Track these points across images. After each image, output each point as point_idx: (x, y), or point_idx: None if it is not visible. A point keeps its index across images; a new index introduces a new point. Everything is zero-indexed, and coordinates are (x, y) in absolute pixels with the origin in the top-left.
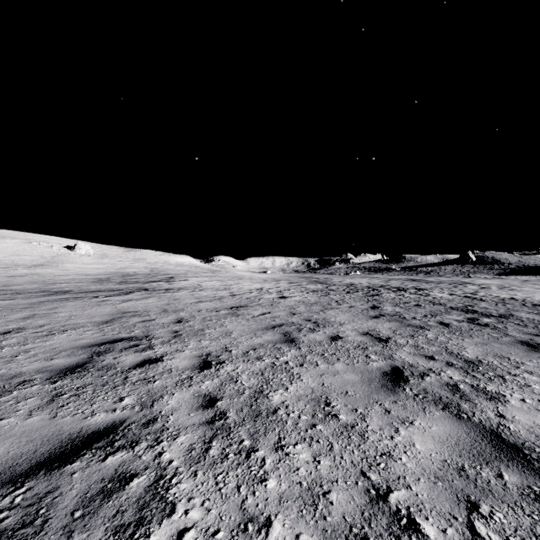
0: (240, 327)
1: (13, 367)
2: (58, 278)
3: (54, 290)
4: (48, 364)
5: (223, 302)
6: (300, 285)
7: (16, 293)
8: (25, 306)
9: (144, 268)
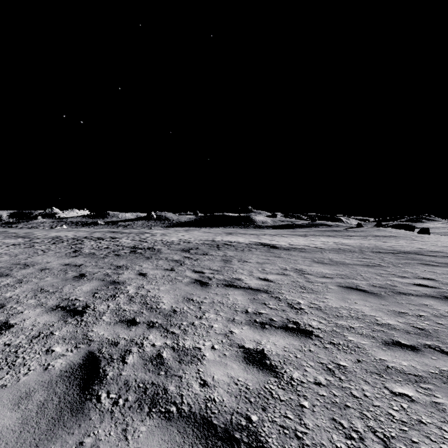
0: None
1: None
2: None
3: None
4: None
5: None
6: None
7: None
8: None
9: None
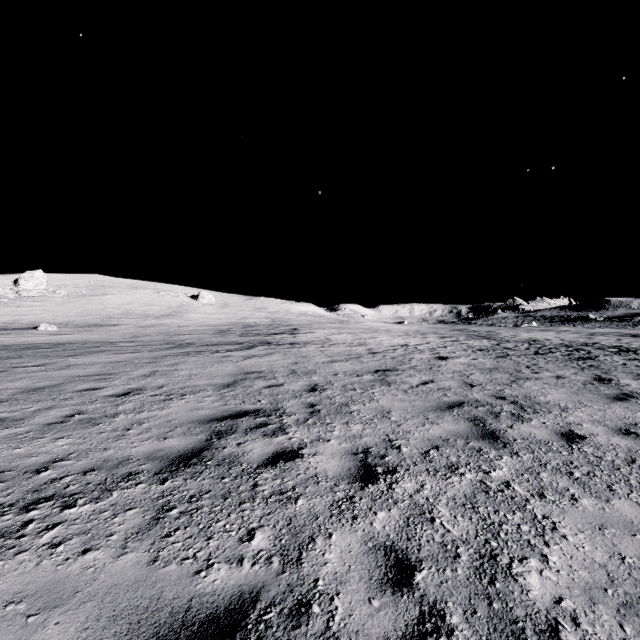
0: (398, 404)
1: (121, 447)
2: (182, 329)
3: (177, 342)
4: (160, 447)
5: (362, 362)
6: (458, 341)
7: (143, 345)
8: (149, 361)
9: (265, 318)
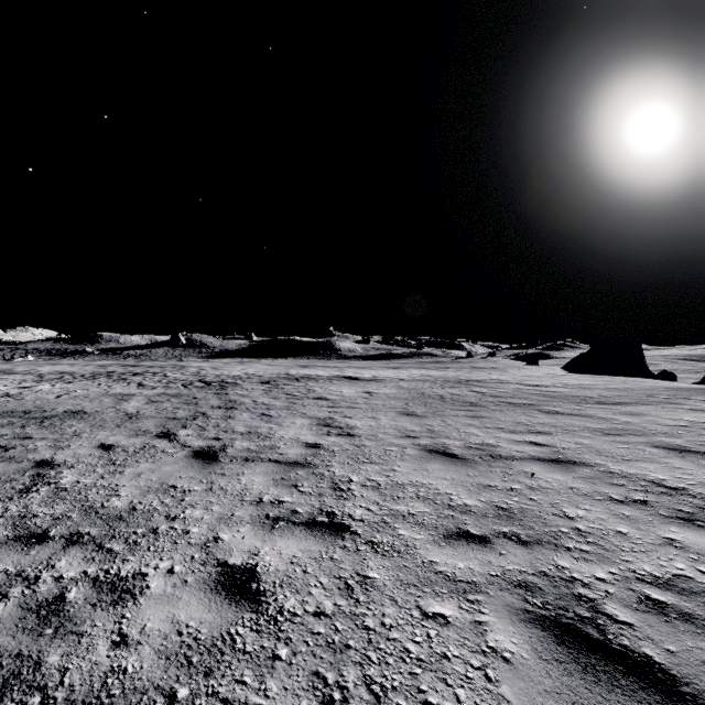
0: (72, 401)
1: None
2: None
3: None
4: (6, 421)
5: None
6: None
7: None
8: None
9: None
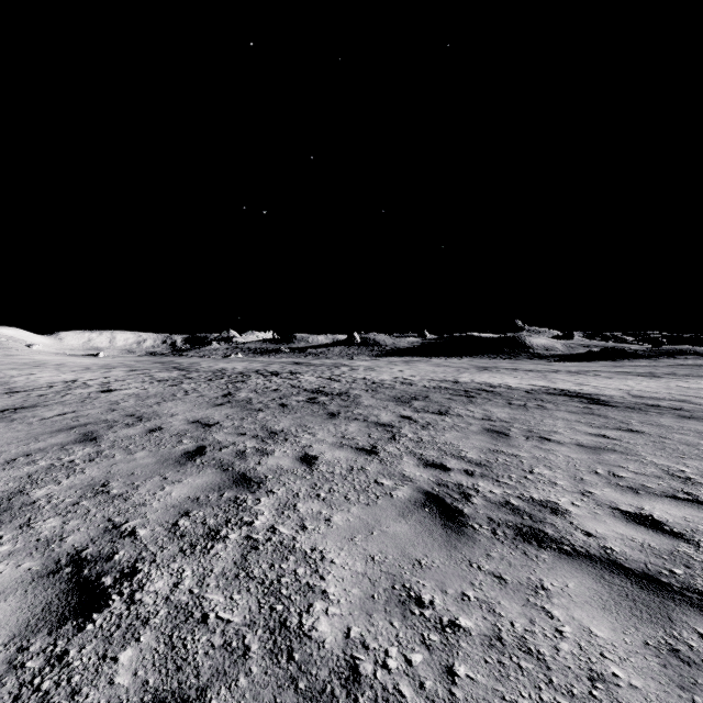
0: (11, 434)
1: None
2: None
3: None
4: None
5: None
6: (146, 373)
7: None
8: None
9: None
